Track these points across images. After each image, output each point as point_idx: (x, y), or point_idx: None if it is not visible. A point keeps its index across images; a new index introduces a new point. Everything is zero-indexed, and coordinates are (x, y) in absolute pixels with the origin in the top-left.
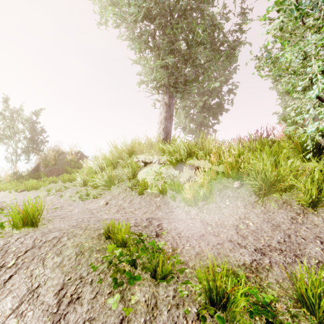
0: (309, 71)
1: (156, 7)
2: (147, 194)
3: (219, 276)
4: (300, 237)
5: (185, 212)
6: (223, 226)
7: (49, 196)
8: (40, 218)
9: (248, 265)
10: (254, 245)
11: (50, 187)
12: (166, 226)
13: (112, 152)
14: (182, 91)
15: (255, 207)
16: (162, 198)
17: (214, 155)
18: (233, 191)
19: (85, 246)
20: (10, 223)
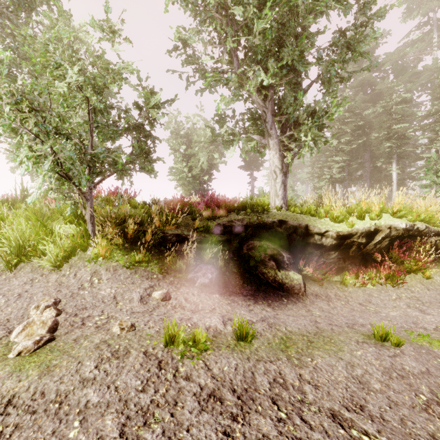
0: (22, 152)
1: None
2: None
3: None
4: (3, 295)
5: None
6: None
7: None
8: None
9: None
10: None
11: None
12: None
13: None
14: None
15: (4, 274)
16: None
17: None
18: None
19: None
20: None
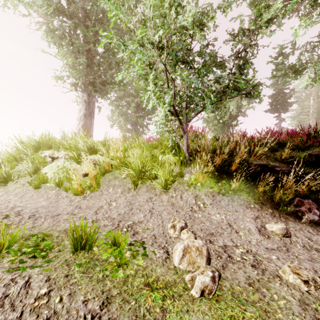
0: (149, 89)
1: (70, 6)
2: (45, 187)
3: (2, 232)
4: (139, 209)
5: (69, 201)
6: (90, 208)
7: None
8: None
9: (69, 229)
10: (97, 218)
11: None
12: (27, 210)
13: (16, 147)
14: (101, 91)
15: (130, 192)
16: (57, 190)
17: (112, 150)
18: (120, 180)
19: None
20: None
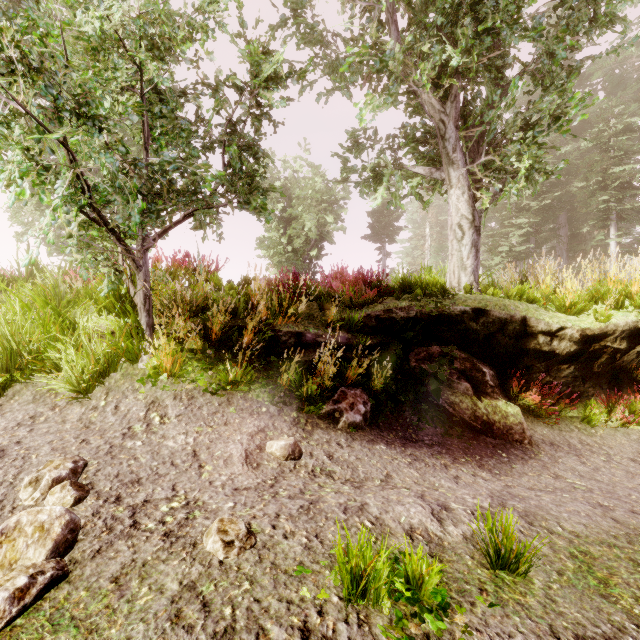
0: (10, 160)
1: None
2: None
3: None
4: None
5: None
6: None
7: None
8: None
9: None
10: None
11: None
12: None
13: None
14: None
15: None
16: None
17: None
18: None
19: None
20: None
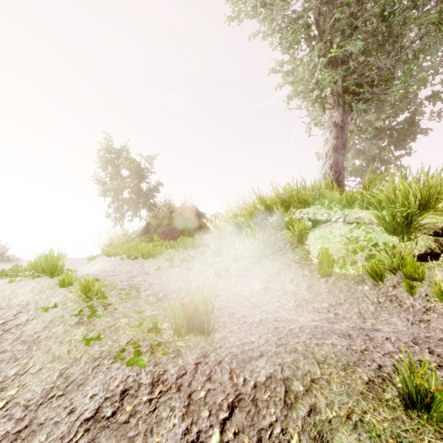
0: None
1: None
2: (335, 276)
3: None
4: None
5: None
6: None
7: (173, 268)
8: (210, 319)
9: None
10: None
11: (169, 255)
12: None
13: (254, 205)
14: (368, 99)
15: None
16: (374, 287)
17: None
18: None
19: (377, 430)
20: (171, 325)
